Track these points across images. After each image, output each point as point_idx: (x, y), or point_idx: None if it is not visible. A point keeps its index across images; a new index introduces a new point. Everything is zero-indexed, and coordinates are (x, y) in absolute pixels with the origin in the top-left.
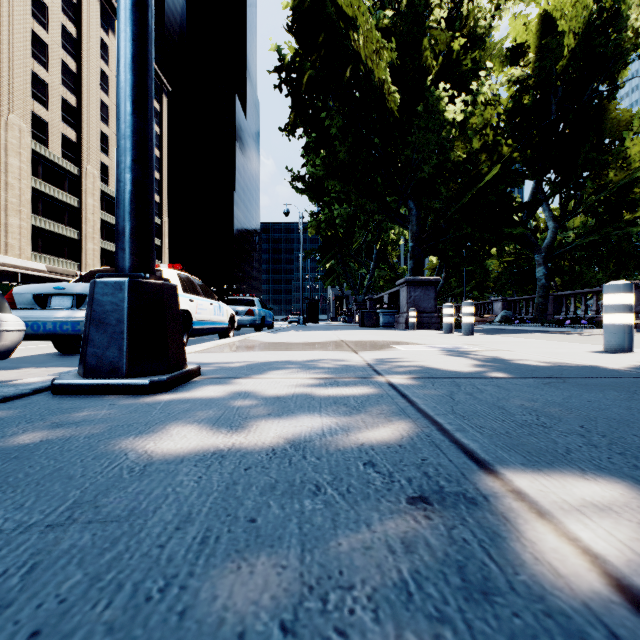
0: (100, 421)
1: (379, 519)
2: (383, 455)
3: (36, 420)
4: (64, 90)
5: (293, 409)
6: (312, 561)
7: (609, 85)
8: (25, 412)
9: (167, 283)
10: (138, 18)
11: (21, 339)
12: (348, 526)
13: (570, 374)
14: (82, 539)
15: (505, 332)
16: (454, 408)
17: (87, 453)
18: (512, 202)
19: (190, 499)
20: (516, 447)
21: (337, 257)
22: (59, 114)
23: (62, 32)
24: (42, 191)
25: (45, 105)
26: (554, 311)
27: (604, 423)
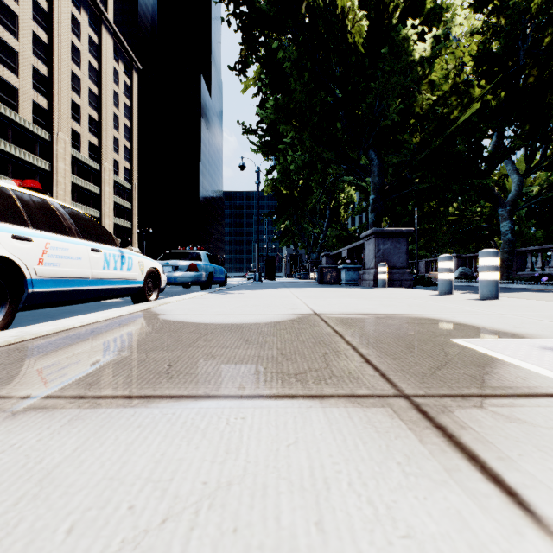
0: None
1: None
2: None
3: None
4: (35, 60)
5: None
6: None
7: None
8: None
9: None
10: None
11: None
12: None
13: None
14: None
15: None
16: None
17: None
18: (482, 150)
19: None
20: None
21: (292, 218)
22: (30, 82)
23: (33, 5)
24: (12, 154)
25: (15, 72)
26: (517, 267)
27: None
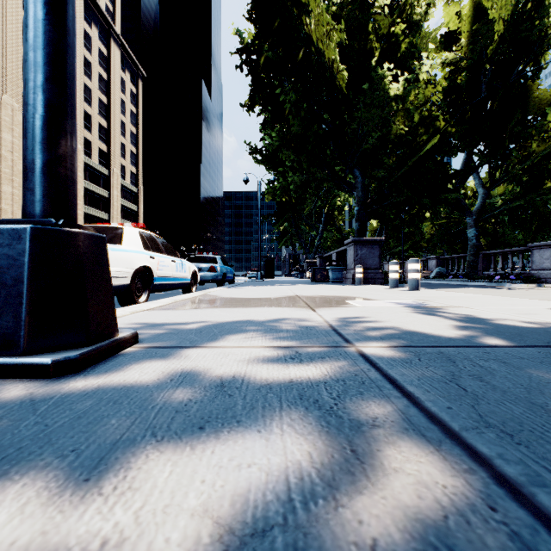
0: None
1: None
2: None
3: None
4: None
5: (240, 414)
6: None
7: (533, 66)
8: None
9: (88, 232)
10: None
11: None
12: None
13: None
14: None
15: (442, 287)
16: (479, 411)
17: None
18: (447, 170)
19: None
20: None
21: (290, 221)
22: None
23: None
24: None
25: None
26: (483, 268)
27: None
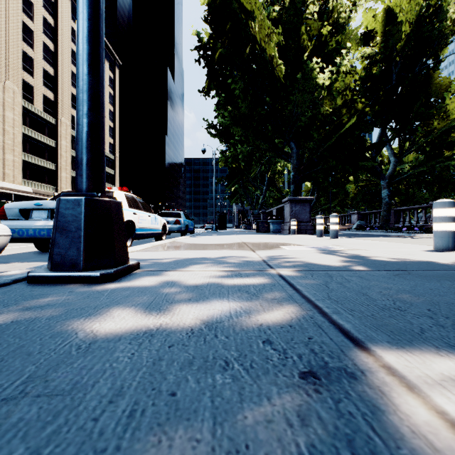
0: (60, 305)
1: (277, 393)
2: (278, 334)
3: (11, 304)
4: (45, 63)
5: (207, 295)
6: (222, 434)
7: (434, 59)
8: (4, 298)
9: (114, 200)
10: (92, 3)
11: (8, 242)
12: (252, 399)
13: (412, 268)
14: (29, 412)
15: (360, 236)
16: (329, 294)
17: (46, 332)
18: (365, 143)
19: (123, 374)
20: (381, 327)
21: (239, 182)
22: (41, 81)
23: (44, 22)
24: (29, 135)
25: (31, 74)
26: (394, 221)
27: (445, 307)
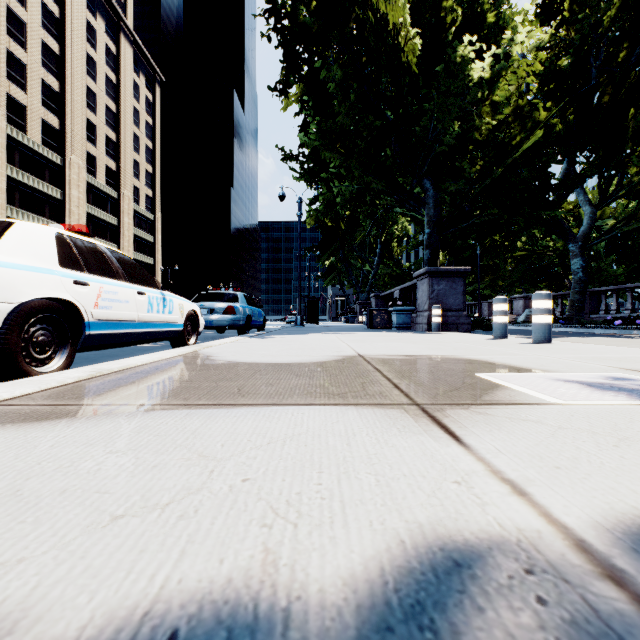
0: None
1: None
2: None
3: None
4: (45, 73)
5: None
6: None
7: None
8: None
9: None
10: None
11: None
12: None
13: None
14: None
15: None
16: None
17: None
18: (549, 179)
19: None
20: None
21: (338, 253)
22: (39, 98)
23: (43, 10)
24: (19, 180)
25: (23, 88)
26: (590, 310)
27: None
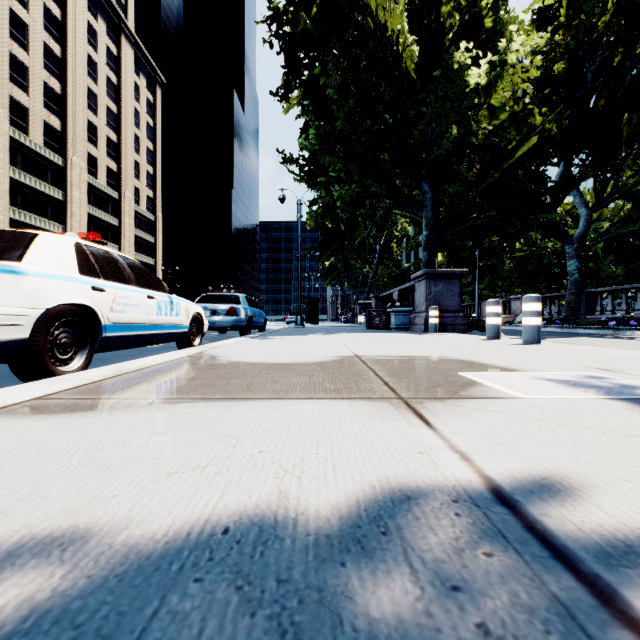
0: None
1: None
2: None
3: None
4: (47, 75)
5: None
6: None
7: None
8: None
9: None
10: None
11: None
12: None
13: None
14: None
15: (544, 335)
16: None
17: None
18: (545, 183)
19: None
20: None
21: (338, 254)
22: (41, 100)
23: (45, 13)
24: (22, 182)
25: (25, 90)
26: (586, 310)
27: None
